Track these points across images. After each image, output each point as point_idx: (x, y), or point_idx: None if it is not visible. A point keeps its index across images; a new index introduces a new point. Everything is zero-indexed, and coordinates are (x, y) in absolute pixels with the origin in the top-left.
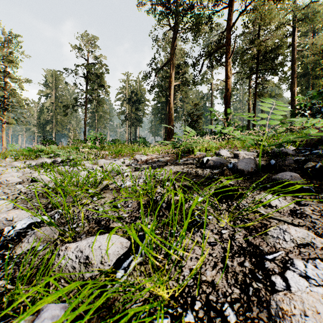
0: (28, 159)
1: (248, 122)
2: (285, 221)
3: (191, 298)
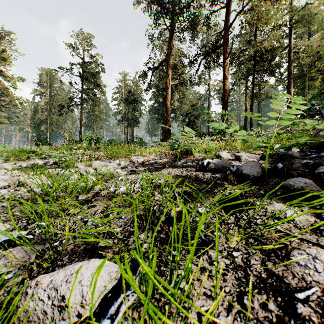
0: (19, 160)
1: (245, 123)
2: (309, 241)
3: None
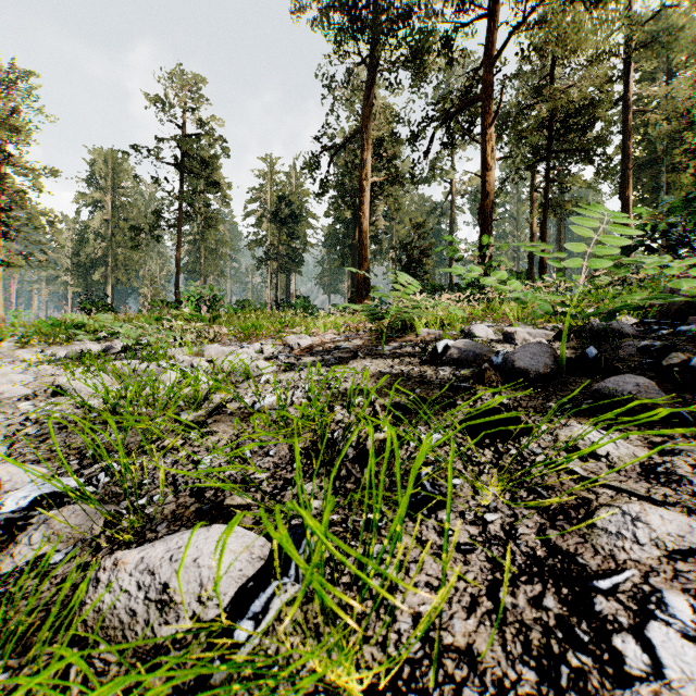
0: (50, 343)
1: (530, 265)
2: (633, 493)
3: (418, 693)
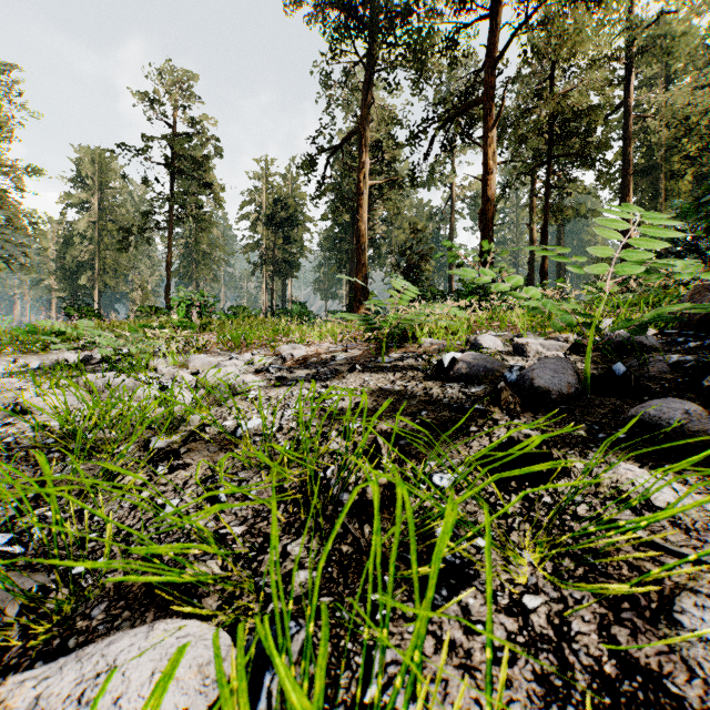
0: (25, 352)
1: (530, 271)
2: None
3: None
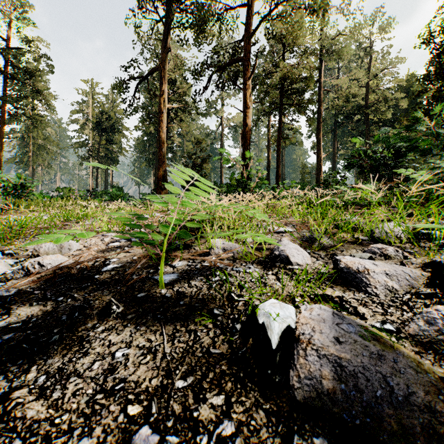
0: None
1: (268, 174)
2: None
3: None
